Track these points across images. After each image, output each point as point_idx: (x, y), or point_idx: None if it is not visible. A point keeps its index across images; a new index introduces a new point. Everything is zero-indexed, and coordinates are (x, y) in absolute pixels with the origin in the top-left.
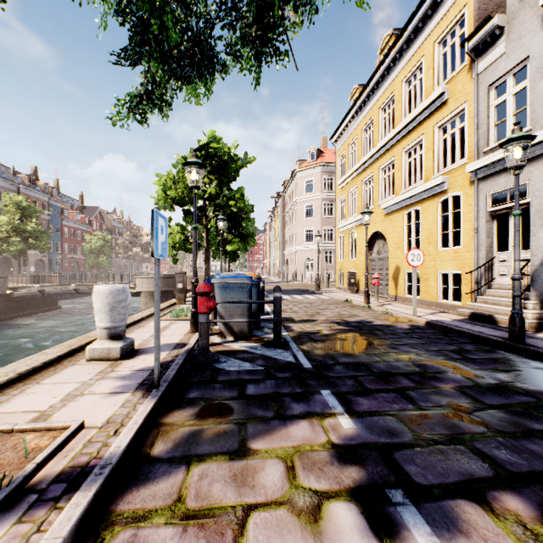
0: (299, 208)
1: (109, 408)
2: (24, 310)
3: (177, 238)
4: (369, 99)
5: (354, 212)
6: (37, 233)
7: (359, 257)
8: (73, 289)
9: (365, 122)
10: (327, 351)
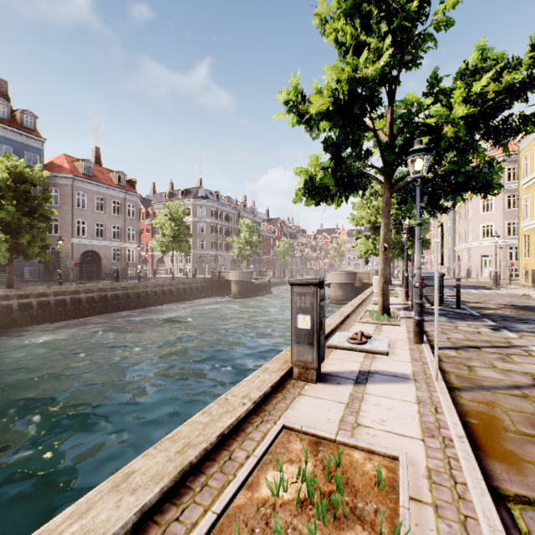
0: (473, 203)
1: (401, 312)
2: (257, 292)
3: (370, 247)
4: None
5: None
6: (257, 243)
7: None
8: (286, 280)
9: None
10: (490, 312)
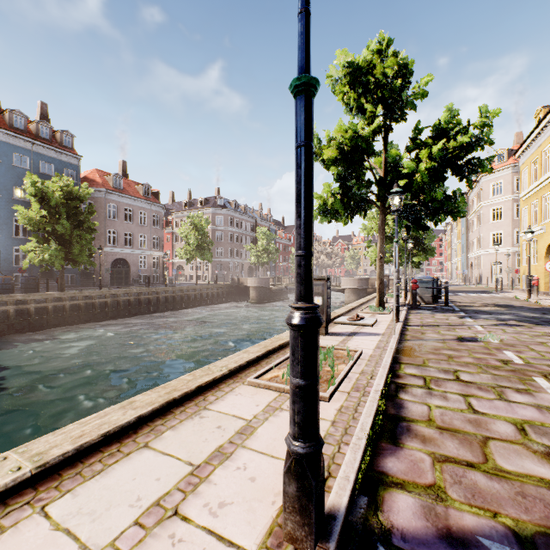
0: (484, 212)
1: None
2: (275, 298)
3: None
4: (547, 128)
5: (535, 222)
6: (274, 251)
7: (539, 262)
8: None
9: (543, 146)
10: (470, 308)
